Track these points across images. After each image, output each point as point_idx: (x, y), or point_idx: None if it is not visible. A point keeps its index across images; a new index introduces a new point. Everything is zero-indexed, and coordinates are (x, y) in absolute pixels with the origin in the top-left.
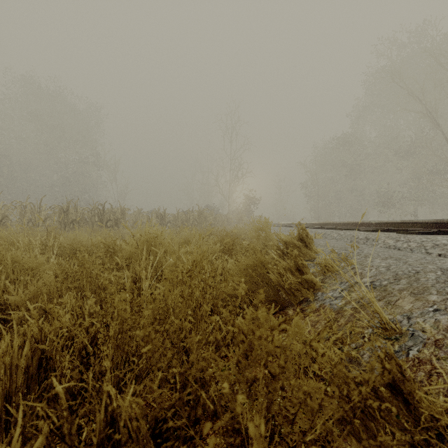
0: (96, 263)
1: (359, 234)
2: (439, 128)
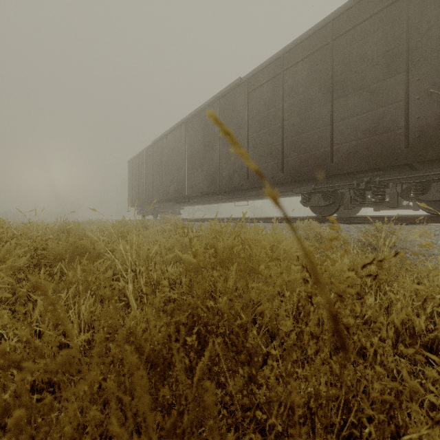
0: None
1: None
2: None
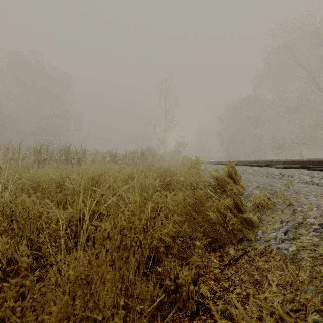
0: (38, 202)
1: (273, 170)
2: (320, 90)
